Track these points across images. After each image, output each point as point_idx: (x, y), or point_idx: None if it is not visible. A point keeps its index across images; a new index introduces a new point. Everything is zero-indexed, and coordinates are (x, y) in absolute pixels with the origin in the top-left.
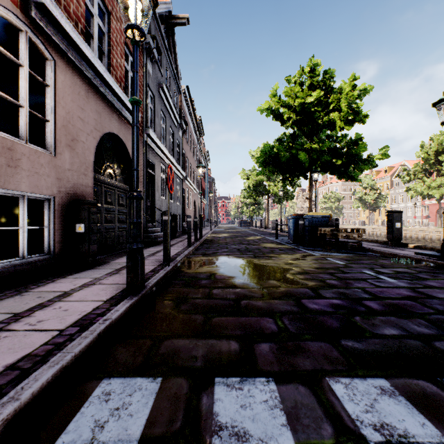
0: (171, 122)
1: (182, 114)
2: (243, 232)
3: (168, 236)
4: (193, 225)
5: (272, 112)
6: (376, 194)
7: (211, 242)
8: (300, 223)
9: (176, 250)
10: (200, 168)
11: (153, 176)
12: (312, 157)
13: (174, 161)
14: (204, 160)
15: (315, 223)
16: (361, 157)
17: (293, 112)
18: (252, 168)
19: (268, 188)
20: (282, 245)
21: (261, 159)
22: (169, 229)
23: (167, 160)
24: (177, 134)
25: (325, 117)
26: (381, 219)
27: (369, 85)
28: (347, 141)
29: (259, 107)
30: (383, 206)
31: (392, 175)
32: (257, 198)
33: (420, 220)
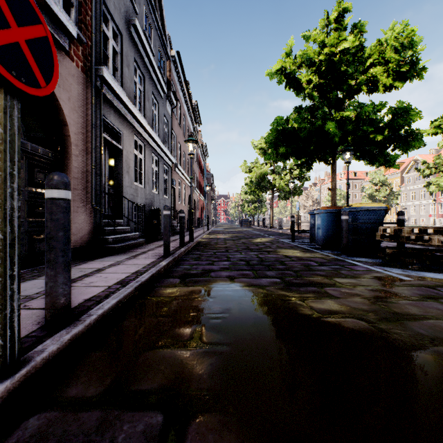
0: (154, 88)
1: (173, 89)
2: (246, 231)
3: (1, 257)
4: (187, 223)
5: (286, 76)
6: (388, 191)
7: (204, 247)
8: (343, 219)
9: (133, 268)
10: (190, 142)
11: (120, 151)
12: (345, 129)
13: (157, 138)
14: (201, 153)
15: (364, 219)
16: (412, 129)
17: (314, 72)
18: (255, 160)
19: (274, 182)
20: (311, 252)
21: (272, 136)
22: (10, 226)
23: (146, 134)
24: (164, 109)
25: (360, 76)
26: (391, 218)
27: (417, 36)
28: (393, 108)
29: (269, 71)
30: (396, 203)
31: (402, 170)
32: (260, 193)
33: (433, 219)
